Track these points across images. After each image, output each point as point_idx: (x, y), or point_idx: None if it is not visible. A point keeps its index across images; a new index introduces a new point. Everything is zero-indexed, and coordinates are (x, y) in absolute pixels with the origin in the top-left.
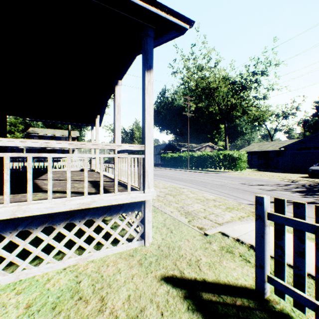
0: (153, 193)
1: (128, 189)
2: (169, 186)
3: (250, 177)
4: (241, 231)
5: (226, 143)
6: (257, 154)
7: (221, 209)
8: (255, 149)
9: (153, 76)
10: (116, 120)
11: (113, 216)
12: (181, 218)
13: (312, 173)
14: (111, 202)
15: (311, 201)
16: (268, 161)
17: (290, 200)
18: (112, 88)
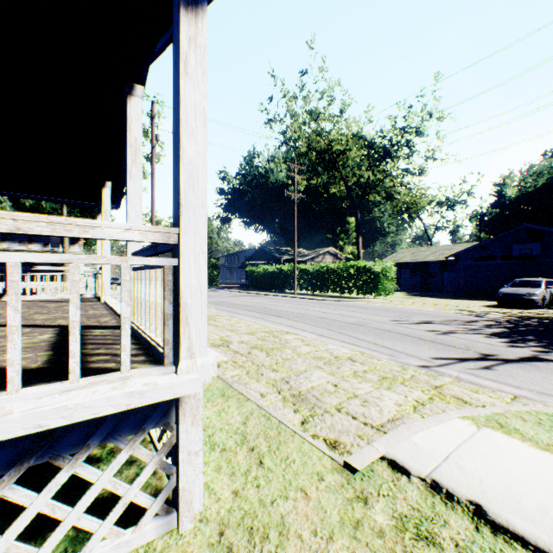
0: (205, 372)
1: (124, 365)
2: (260, 329)
3: (404, 307)
4: (434, 452)
5: (359, 248)
6: (410, 268)
7: (369, 382)
8: (407, 258)
9: (205, 26)
10: (130, 180)
11: (66, 459)
12: (285, 412)
13: (504, 299)
14: (42, 422)
15: (530, 355)
16: (428, 279)
17: (492, 353)
18: (125, 108)
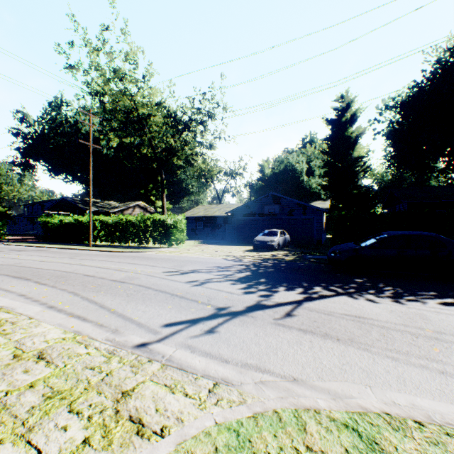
0: None
1: None
2: None
3: (187, 255)
4: None
5: (164, 203)
6: (204, 221)
7: (4, 422)
8: (201, 213)
9: None
10: None
11: None
12: None
13: (257, 245)
14: None
15: (256, 302)
16: (216, 229)
17: (227, 305)
18: None
